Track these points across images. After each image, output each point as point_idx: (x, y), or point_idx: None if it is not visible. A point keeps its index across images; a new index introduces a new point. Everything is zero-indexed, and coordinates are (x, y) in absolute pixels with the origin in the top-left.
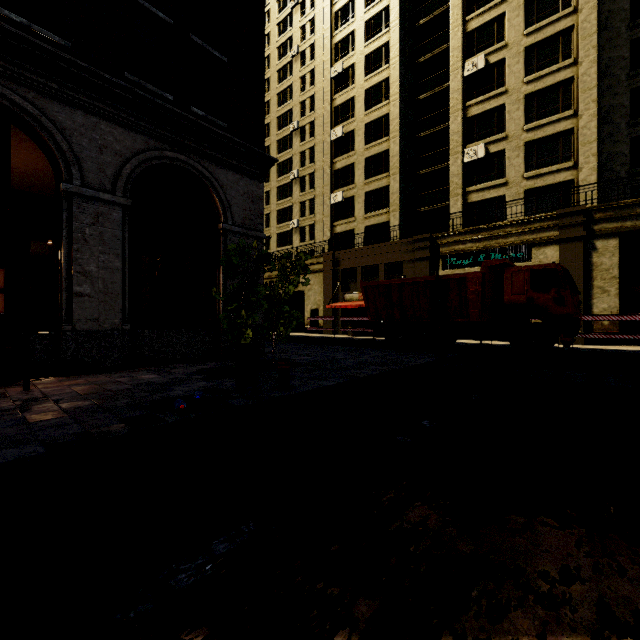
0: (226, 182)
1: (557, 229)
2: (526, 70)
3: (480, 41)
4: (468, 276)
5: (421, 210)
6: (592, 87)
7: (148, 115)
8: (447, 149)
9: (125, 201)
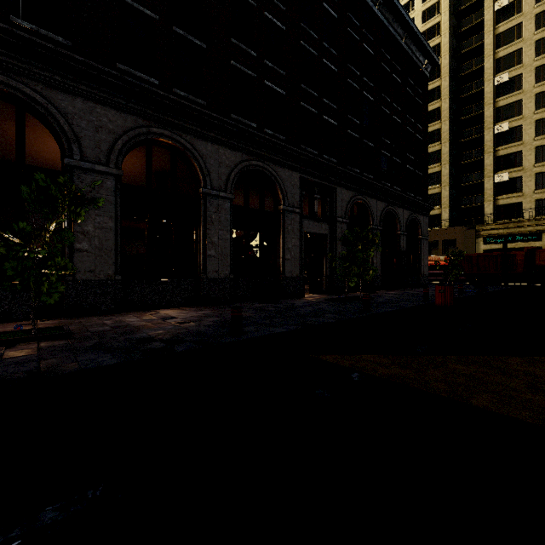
0: (421, 220)
1: None
2: (536, 133)
3: (505, 113)
4: (517, 253)
5: (462, 207)
6: None
7: (411, 204)
8: (481, 172)
9: (407, 234)
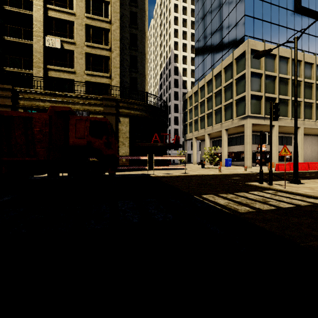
0: None
1: (103, 106)
2: (86, 10)
3: None
4: (35, 116)
5: (7, 69)
6: (117, 40)
7: None
8: (32, 31)
9: None
